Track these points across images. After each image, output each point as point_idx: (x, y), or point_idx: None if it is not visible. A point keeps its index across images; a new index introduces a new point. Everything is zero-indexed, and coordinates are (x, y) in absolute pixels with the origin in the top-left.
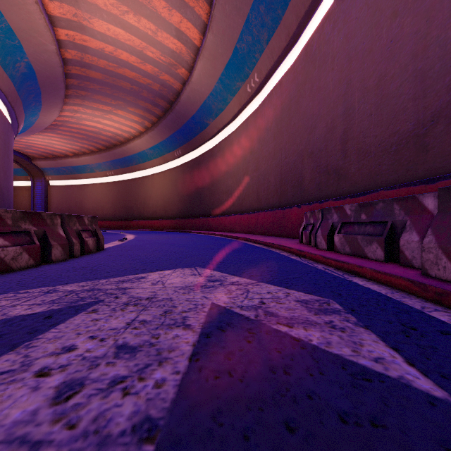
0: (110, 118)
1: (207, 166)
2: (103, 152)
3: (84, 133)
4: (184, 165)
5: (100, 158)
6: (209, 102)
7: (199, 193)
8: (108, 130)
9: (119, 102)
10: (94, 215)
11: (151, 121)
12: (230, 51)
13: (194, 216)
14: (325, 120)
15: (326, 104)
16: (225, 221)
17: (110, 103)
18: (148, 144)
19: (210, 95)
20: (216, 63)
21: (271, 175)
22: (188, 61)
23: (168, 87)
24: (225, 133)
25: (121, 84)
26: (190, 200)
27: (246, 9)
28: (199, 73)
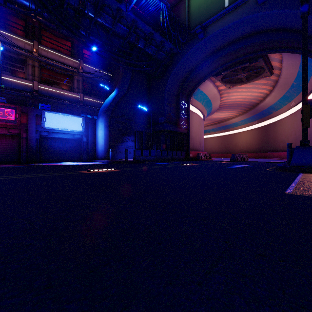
0: (224, 113)
1: (272, 129)
2: (216, 124)
3: (211, 119)
4: (258, 128)
5: (214, 127)
6: (273, 106)
7: (267, 141)
8: (221, 116)
9: (230, 109)
10: (209, 151)
11: (242, 112)
12: (281, 95)
13: (264, 151)
14: (311, 127)
15: (311, 123)
16: (281, 154)
17: (226, 110)
18: (239, 119)
19: (273, 104)
20: (276, 97)
21: (300, 138)
22: (263, 96)
23: (253, 102)
24: (281, 116)
25: (233, 105)
26: (262, 144)
27: (286, 89)
28: (268, 100)
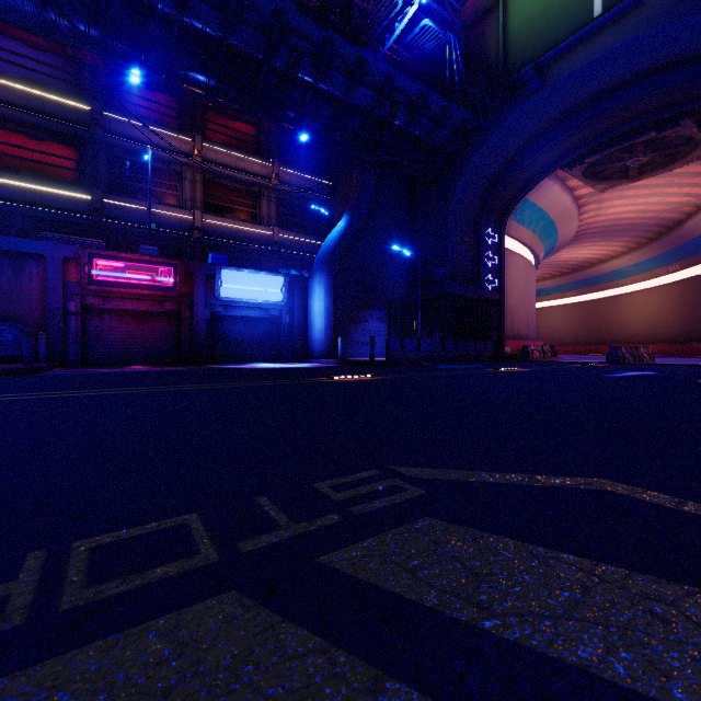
0: (589, 249)
1: None
2: (567, 275)
3: (553, 263)
4: (683, 281)
5: (561, 281)
6: None
7: None
8: (581, 256)
9: (605, 238)
10: (550, 340)
11: (637, 243)
12: None
13: (700, 340)
14: None
15: None
16: None
17: (595, 241)
18: (629, 262)
19: None
20: None
21: None
22: (696, 203)
23: (668, 219)
24: None
25: (613, 229)
26: (694, 321)
27: None
28: None
